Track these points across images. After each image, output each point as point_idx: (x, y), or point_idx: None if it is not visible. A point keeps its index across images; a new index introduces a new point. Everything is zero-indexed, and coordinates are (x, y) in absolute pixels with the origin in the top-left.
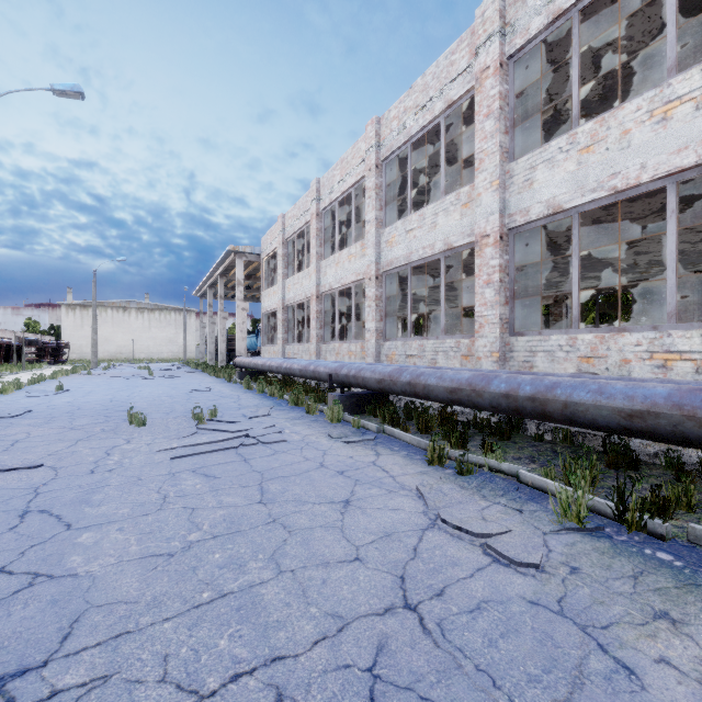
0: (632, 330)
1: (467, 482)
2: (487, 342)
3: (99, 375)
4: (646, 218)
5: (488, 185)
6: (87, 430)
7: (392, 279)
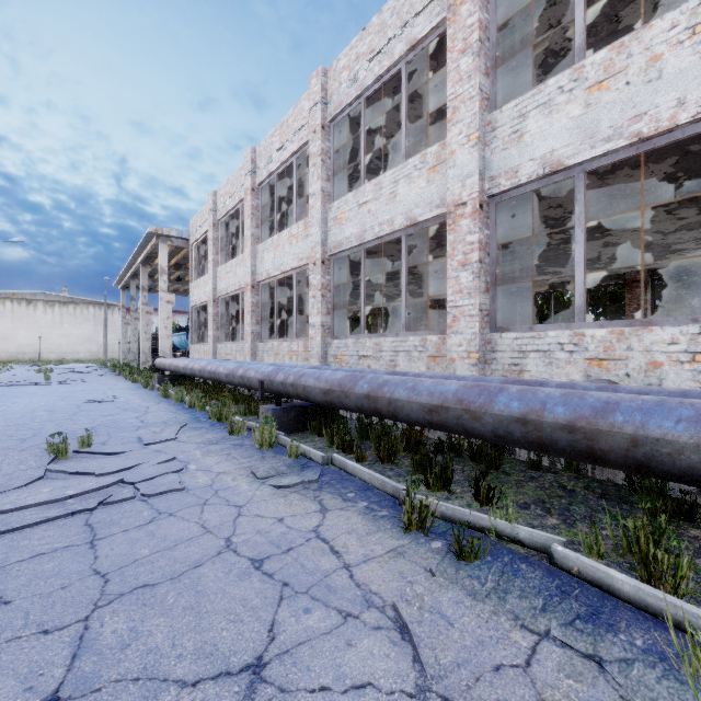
0: (661, 323)
1: (478, 578)
2: (463, 340)
3: None
4: (638, 196)
5: (464, 140)
6: None
7: (341, 264)
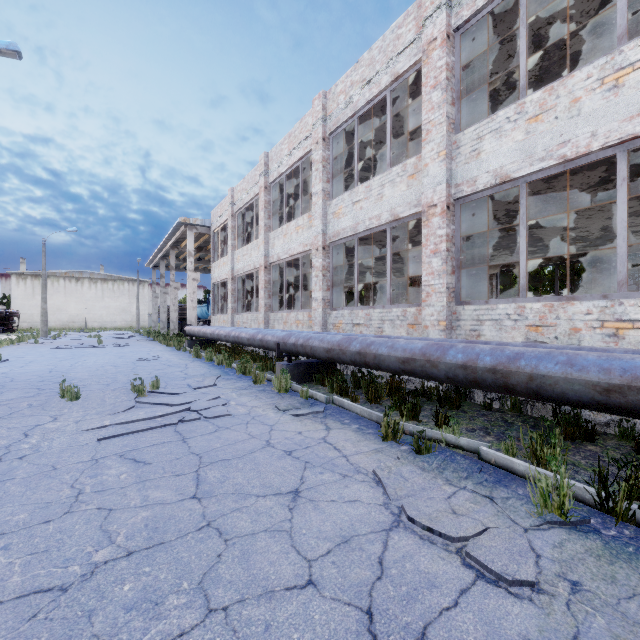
0: (581, 299)
1: (427, 462)
2: (434, 311)
3: (46, 344)
4: (582, 193)
5: (435, 156)
6: (11, 406)
7: (338, 250)
